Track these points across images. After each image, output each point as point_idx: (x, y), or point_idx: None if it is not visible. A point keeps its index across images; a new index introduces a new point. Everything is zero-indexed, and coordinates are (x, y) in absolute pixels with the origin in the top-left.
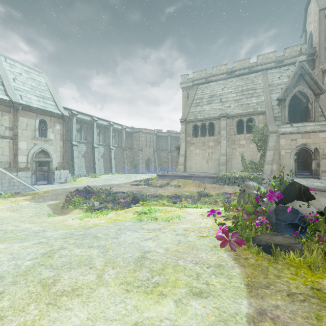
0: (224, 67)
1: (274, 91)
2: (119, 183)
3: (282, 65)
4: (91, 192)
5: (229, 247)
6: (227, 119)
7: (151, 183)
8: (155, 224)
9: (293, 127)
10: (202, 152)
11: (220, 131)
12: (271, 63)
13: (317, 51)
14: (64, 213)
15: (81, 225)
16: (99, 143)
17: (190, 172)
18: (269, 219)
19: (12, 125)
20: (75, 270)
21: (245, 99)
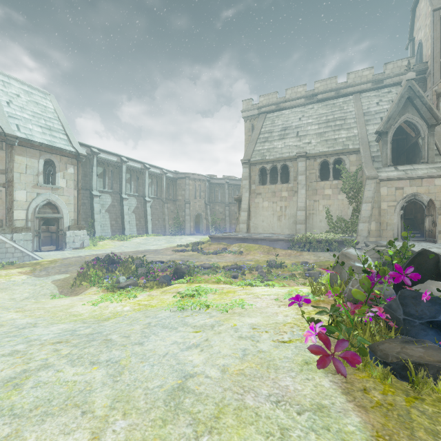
0: (302, 89)
1: (371, 121)
2: (157, 248)
3: (382, 87)
4: (117, 261)
5: (330, 364)
6: (306, 161)
7: (201, 249)
8: (205, 316)
9: (399, 171)
10: (272, 205)
11: (297, 176)
12: (366, 84)
13: (429, 67)
14: (76, 293)
15: (94, 314)
16: (130, 193)
17: (256, 234)
18: (390, 312)
19: (5, 166)
20: (53, 419)
21: (331, 133)
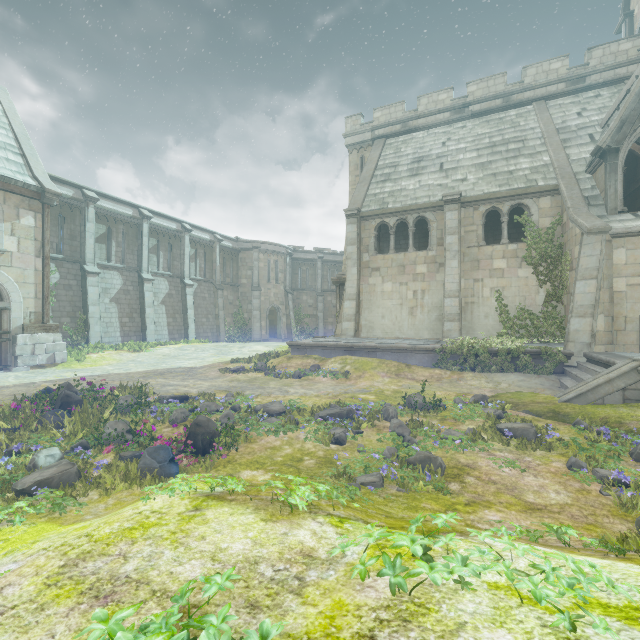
0: (446, 96)
1: (572, 142)
2: (195, 365)
3: (584, 89)
4: (75, 400)
5: None
6: (460, 210)
7: (272, 366)
8: None
9: None
10: (399, 288)
11: (443, 237)
12: (556, 85)
13: None
14: None
15: None
16: (157, 271)
17: (371, 339)
18: None
19: None
20: None
21: (501, 162)
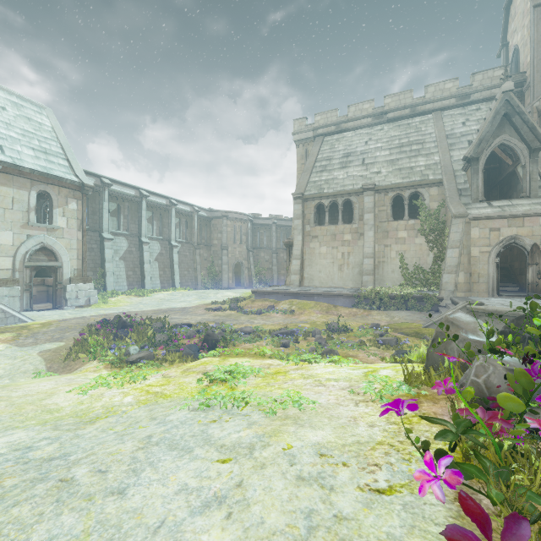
0: (368, 105)
1: (456, 146)
2: (185, 306)
3: (469, 103)
4: (129, 325)
5: None
6: (375, 195)
7: (241, 307)
8: (241, 422)
9: (493, 207)
10: (331, 251)
11: (363, 214)
12: (449, 100)
13: (528, 79)
14: (70, 369)
15: (79, 409)
16: (152, 236)
17: (311, 287)
18: None
19: None
20: None
21: (406, 160)
